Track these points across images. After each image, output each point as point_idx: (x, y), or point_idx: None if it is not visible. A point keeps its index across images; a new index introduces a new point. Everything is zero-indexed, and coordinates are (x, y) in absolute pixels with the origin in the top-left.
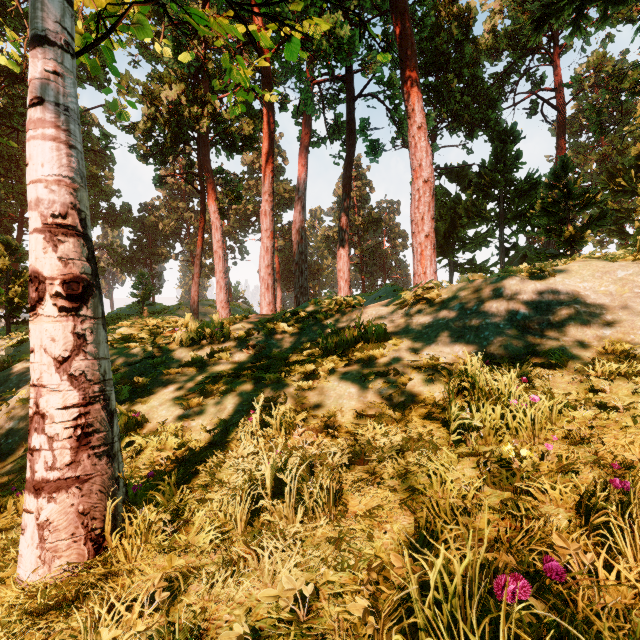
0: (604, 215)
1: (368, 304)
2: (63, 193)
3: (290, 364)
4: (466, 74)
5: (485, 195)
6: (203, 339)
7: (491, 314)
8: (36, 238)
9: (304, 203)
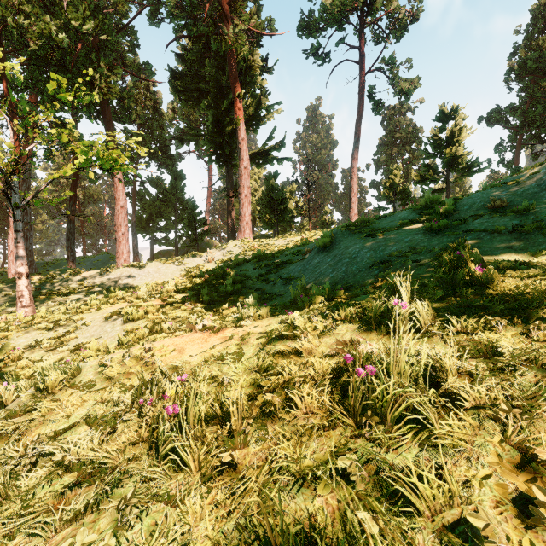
0: (207, 231)
1: (89, 265)
2: (25, 258)
3: (57, 293)
4: (156, 134)
5: (167, 205)
6: (4, 286)
7: (127, 276)
8: (21, 266)
9: (29, 185)
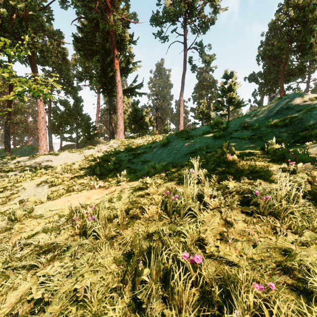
0: (97, 133)
1: (19, 153)
2: None
3: (0, 170)
4: (64, 73)
5: (71, 117)
6: None
7: (47, 160)
8: None
9: None
